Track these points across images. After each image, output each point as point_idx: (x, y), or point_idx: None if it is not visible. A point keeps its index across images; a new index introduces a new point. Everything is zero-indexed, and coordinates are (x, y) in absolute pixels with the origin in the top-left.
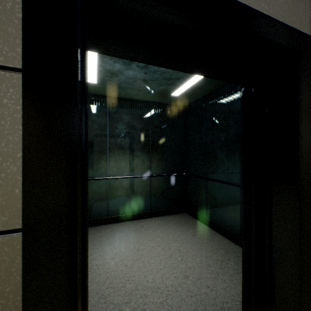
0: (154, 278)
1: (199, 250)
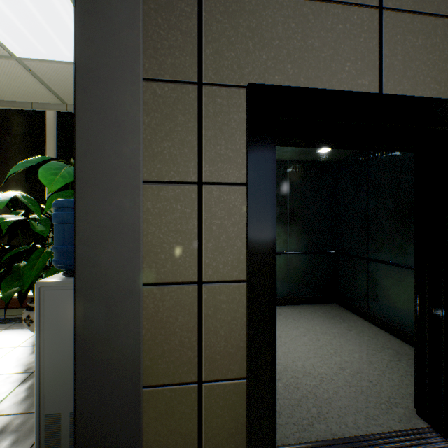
0: (304, 364)
1: (357, 346)
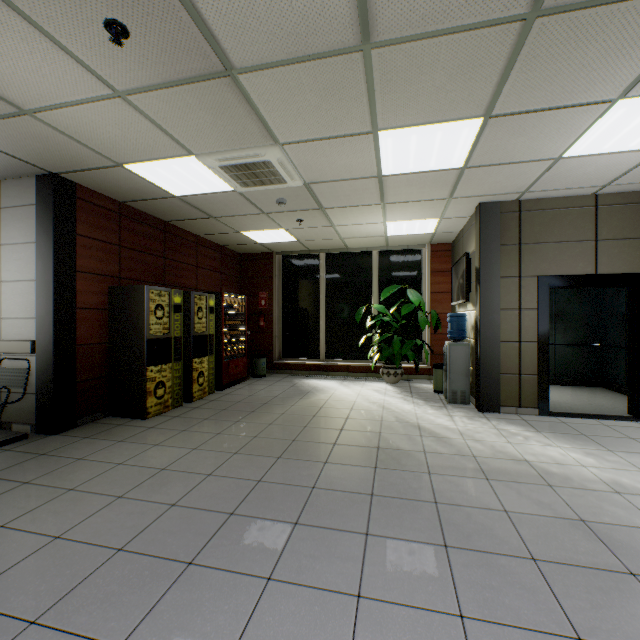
0: (564, 401)
1: (607, 400)
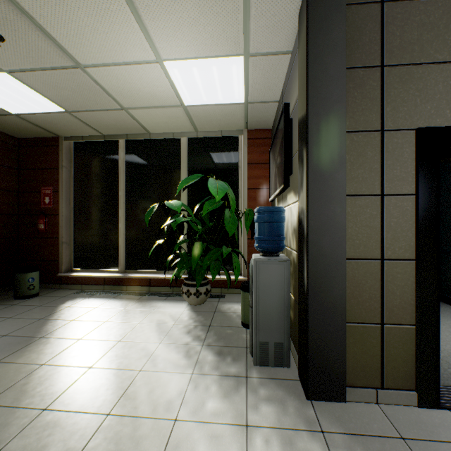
0: None
1: None
